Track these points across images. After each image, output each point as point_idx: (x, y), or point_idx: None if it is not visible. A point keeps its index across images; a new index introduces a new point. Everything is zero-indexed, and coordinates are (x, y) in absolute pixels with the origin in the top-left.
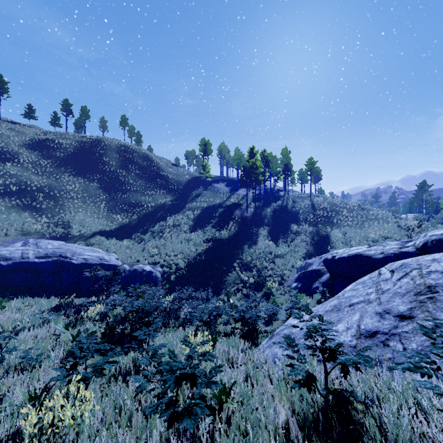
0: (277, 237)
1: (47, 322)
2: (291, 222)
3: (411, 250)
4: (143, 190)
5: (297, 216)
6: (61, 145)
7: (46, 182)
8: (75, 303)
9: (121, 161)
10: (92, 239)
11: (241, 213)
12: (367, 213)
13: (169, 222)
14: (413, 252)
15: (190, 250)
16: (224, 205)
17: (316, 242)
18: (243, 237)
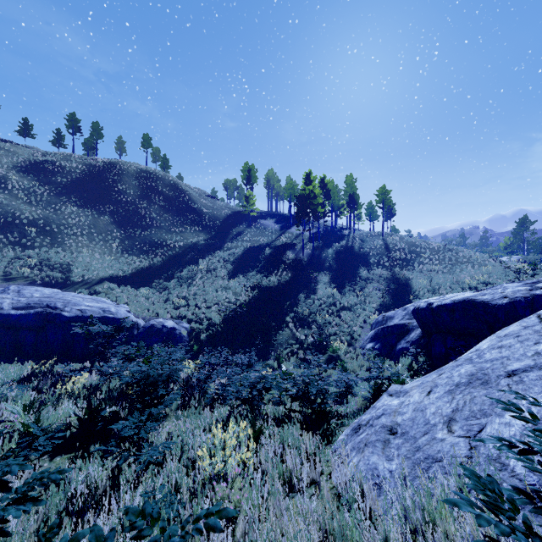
0: (342, 284)
1: (4, 401)
2: (360, 266)
3: None
4: (169, 227)
5: (366, 259)
6: (63, 168)
7: (41, 214)
8: (56, 371)
9: (141, 190)
10: (98, 286)
11: (294, 255)
12: (456, 255)
13: (202, 266)
14: None
15: (228, 300)
16: (273, 246)
17: (393, 291)
18: (297, 284)
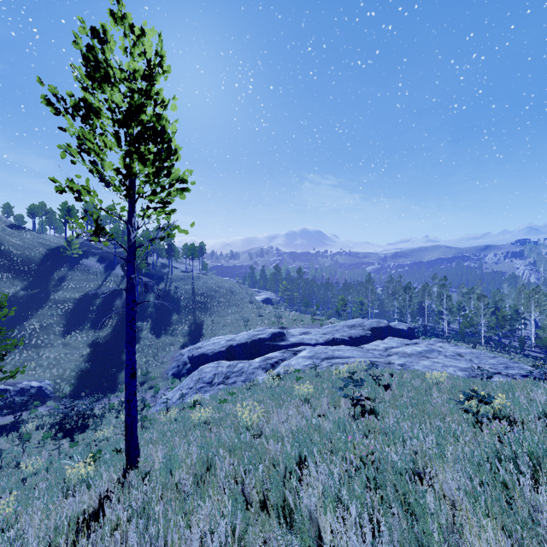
0: (160, 327)
1: None
2: (173, 310)
3: (224, 349)
4: None
5: (179, 302)
6: None
7: None
8: None
9: None
10: None
11: (122, 303)
12: (234, 297)
13: (35, 324)
14: (224, 350)
15: (73, 355)
16: (101, 294)
17: (192, 330)
18: None
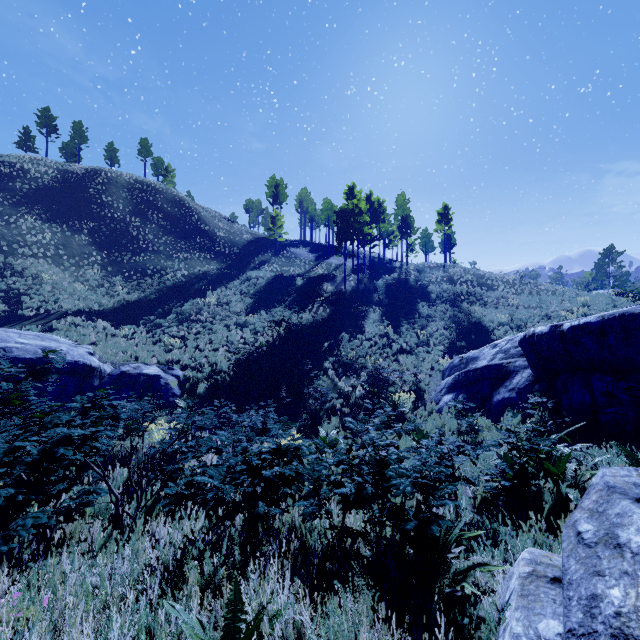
0: (397, 323)
1: None
2: (417, 302)
3: None
4: (171, 252)
5: (425, 293)
6: (26, 172)
7: None
8: None
9: (134, 205)
10: (58, 322)
11: (334, 288)
12: (536, 289)
13: (211, 299)
14: None
15: (244, 342)
16: (306, 277)
17: (464, 331)
18: (339, 322)
